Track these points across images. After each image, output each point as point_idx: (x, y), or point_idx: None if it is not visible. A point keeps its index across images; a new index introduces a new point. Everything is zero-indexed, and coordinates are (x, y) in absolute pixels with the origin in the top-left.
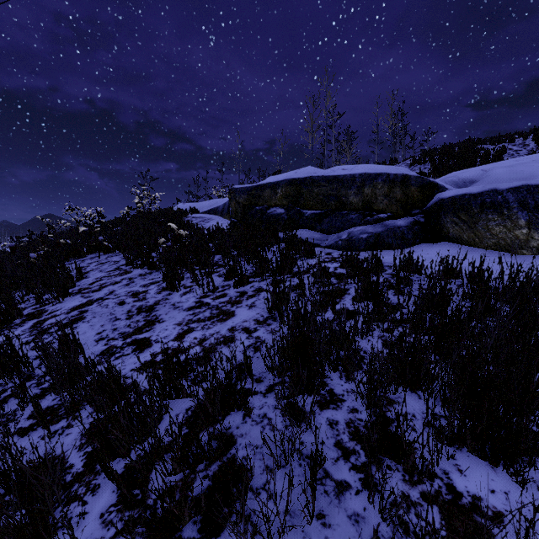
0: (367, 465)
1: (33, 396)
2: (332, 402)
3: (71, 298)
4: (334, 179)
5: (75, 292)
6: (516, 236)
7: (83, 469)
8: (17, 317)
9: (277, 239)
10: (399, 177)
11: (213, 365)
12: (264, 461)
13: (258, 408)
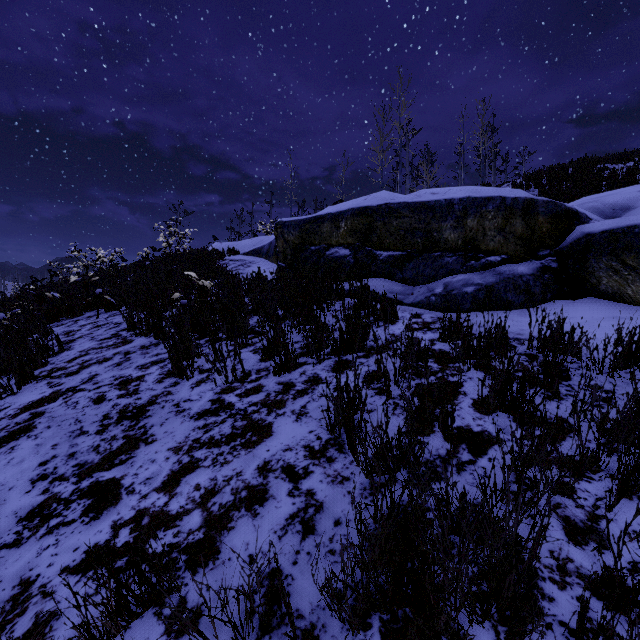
0: None
1: None
2: None
3: (31, 386)
4: (422, 207)
5: (42, 375)
6: None
7: None
8: None
9: (340, 292)
10: (520, 202)
11: None
12: None
13: None
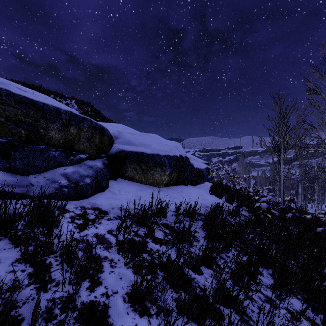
0: None
1: None
2: None
3: None
4: (31, 104)
5: None
6: (162, 179)
7: None
8: None
9: None
10: (99, 126)
11: None
12: None
13: None
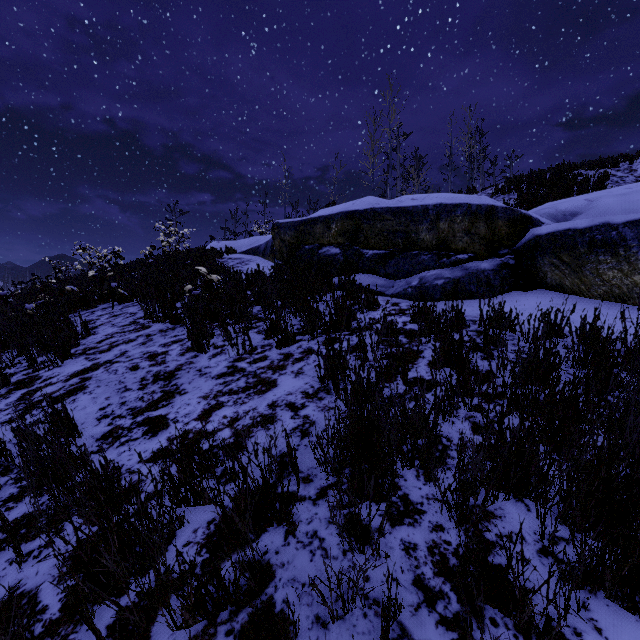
0: (466, 629)
1: (7, 497)
2: (407, 515)
3: (72, 361)
4: (402, 212)
5: (78, 353)
6: (635, 282)
7: (60, 615)
8: (2, 385)
9: (331, 286)
10: (483, 208)
11: (243, 466)
12: (314, 607)
13: (305, 523)
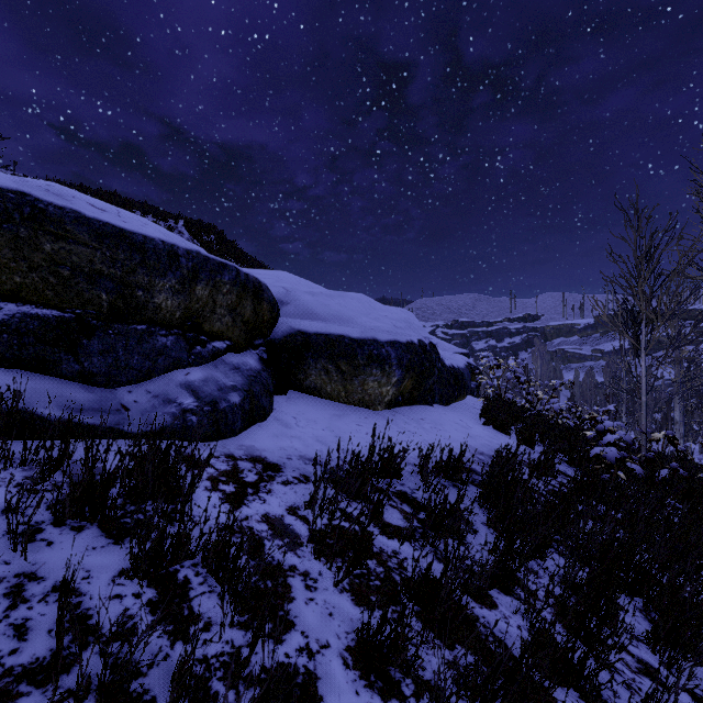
0: None
1: None
2: None
3: None
4: (121, 238)
5: None
6: (382, 392)
7: None
8: None
9: None
10: (252, 281)
11: None
12: None
13: None
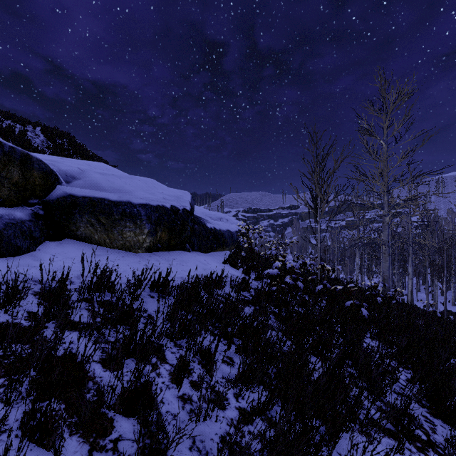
0: None
1: None
2: None
3: None
4: None
5: None
6: (139, 240)
7: None
8: None
9: None
10: (18, 153)
11: None
12: None
13: None
